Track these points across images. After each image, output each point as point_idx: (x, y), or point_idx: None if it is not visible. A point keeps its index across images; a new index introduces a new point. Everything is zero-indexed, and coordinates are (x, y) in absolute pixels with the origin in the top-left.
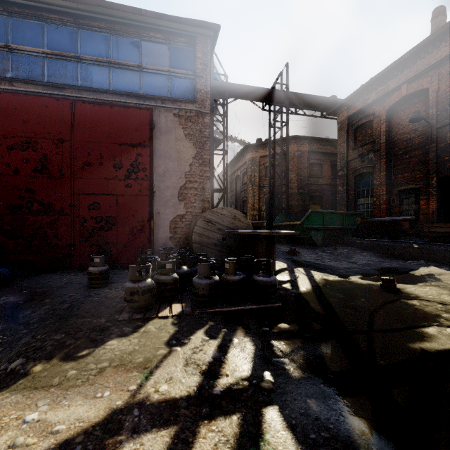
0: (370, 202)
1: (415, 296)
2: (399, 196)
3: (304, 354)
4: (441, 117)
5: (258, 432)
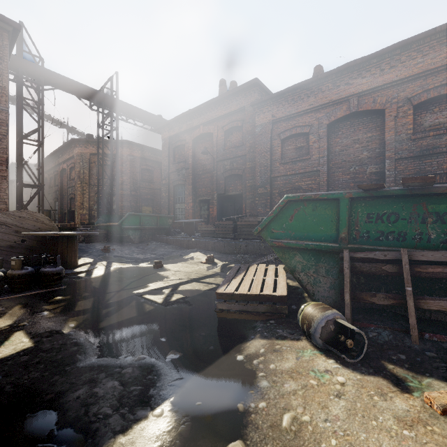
0: (183, 207)
1: (168, 269)
2: (199, 204)
3: (63, 307)
4: (219, 154)
5: (6, 339)
